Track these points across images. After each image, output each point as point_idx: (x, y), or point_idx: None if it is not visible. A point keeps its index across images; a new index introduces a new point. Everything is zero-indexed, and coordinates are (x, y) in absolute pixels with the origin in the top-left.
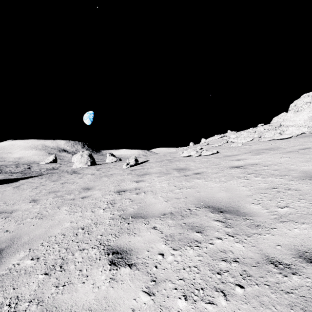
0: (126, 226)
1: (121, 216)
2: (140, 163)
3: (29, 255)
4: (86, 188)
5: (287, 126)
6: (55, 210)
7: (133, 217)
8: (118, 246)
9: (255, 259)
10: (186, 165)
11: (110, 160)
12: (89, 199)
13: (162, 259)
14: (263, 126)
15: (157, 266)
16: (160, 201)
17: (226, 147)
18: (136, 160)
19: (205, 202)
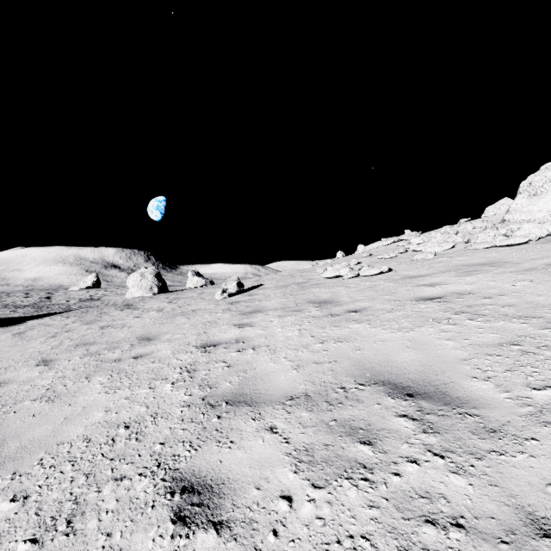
0: (215, 424)
1: (206, 400)
2: (246, 290)
3: (10, 488)
4: (145, 337)
5: (520, 222)
6: (81, 383)
7: (230, 402)
8: (194, 474)
9: (504, 522)
10: (333, 293)
11: (194, 283)
12: (148, 361)
13: (289, 512)
14: (472, 223)
15: (278, 532)
16: (284, 367)
17: (406, 261)
18: (240, 284)
19: (375, 371)
